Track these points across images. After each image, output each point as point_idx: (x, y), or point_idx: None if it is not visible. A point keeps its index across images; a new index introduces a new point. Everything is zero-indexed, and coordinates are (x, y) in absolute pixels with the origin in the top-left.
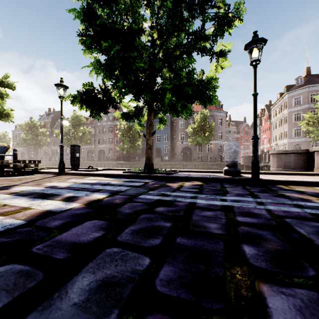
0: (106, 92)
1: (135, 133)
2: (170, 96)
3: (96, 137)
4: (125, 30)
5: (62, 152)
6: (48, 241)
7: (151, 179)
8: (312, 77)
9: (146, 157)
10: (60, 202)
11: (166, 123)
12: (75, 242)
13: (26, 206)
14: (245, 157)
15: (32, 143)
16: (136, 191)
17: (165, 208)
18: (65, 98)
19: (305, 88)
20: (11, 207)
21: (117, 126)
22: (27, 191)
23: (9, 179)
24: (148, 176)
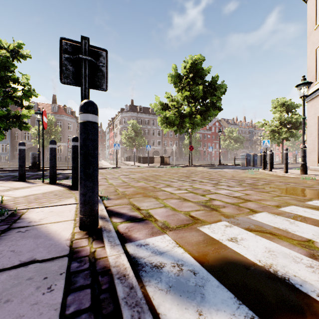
0: None
1: None
2: None
3: None
4: None
5: None
6: None
7: None
8: (134, 107)
9: None
10: None
11: None
12: None
13: None
14: None
15: None
16: None
17: None
18: None
19: (129, 113)
20: None
21: None
22: None
23: None
24: None
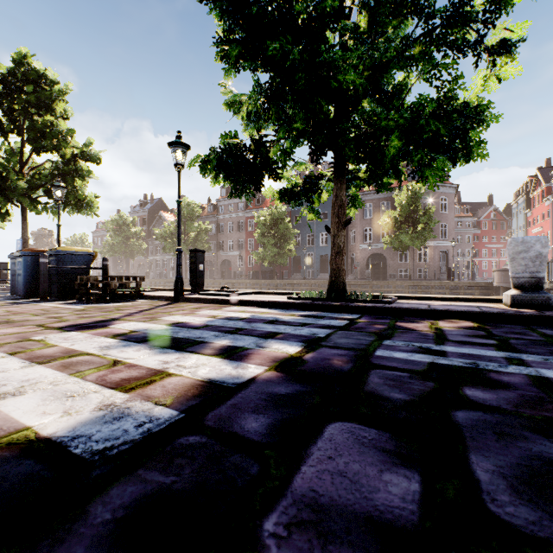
0: (262, 148)
1: (284, 230)
2: (403, 140)
3: (217, 239)
4: (310, 16)
5: (180, 261)
6: (283, 502)
7: (351, 312)
8: None
9: (331, 269)
10: (217, 359)
11: (361, 206)
12: (370, 516)
13: (156, 367)
14: (506, 272)
15: (121, 251)
16: (354, 339)
17: (487, 392)
18: (188, 165)
19: None
20: (129, 367)
21: (252, 220)
22: (140, 331)
23: (101, 307)
24: (344, 306)
